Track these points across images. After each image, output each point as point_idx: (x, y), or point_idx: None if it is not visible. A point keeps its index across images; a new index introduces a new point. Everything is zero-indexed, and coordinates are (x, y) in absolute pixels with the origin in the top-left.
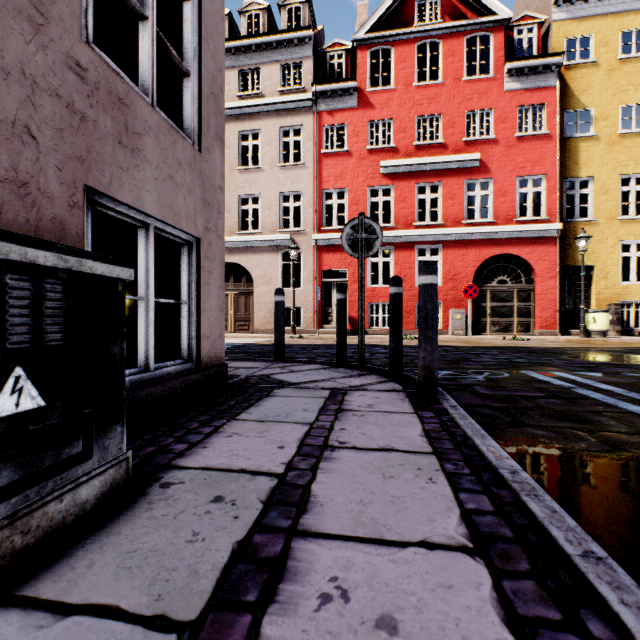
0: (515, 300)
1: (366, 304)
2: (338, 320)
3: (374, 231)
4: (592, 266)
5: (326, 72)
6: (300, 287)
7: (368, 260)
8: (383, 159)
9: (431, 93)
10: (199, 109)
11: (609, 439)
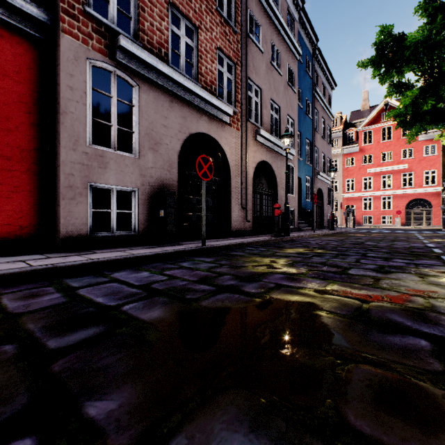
0: (424, 214)
1: (362, 216)
2: (346, 221)
3: (351, 209)
4: None
5: (347, 139)
6: (336, 209)
7: (362, 202)
8: (368, 168)
9: (387, 144)
10: (330, 202)
11: (366, 230)
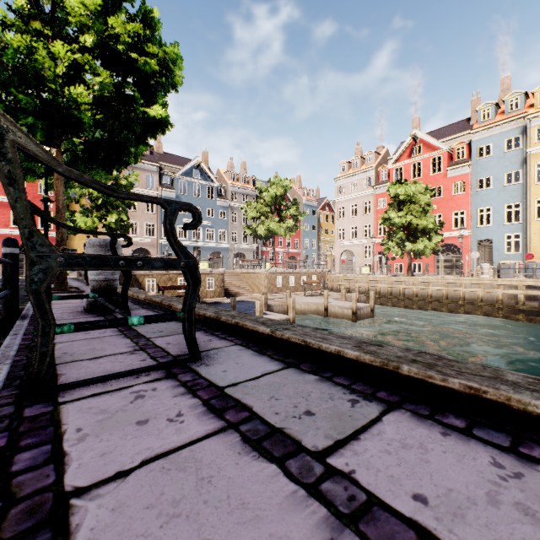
0: None
1: None
2: None
3: None
4: (77, 249)
5: None
6: None
7: None
8: None
9: None
10: None
11: None
